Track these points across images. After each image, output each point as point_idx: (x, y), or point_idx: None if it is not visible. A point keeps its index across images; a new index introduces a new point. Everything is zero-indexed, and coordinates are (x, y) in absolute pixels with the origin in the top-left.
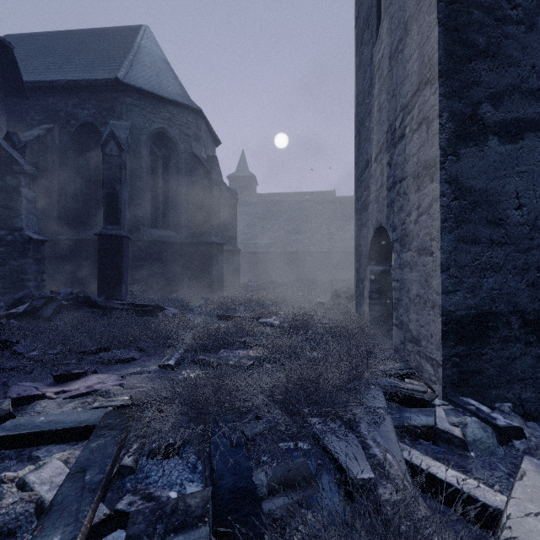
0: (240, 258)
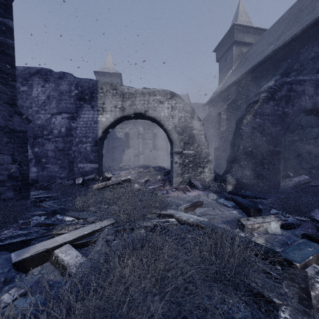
0: None
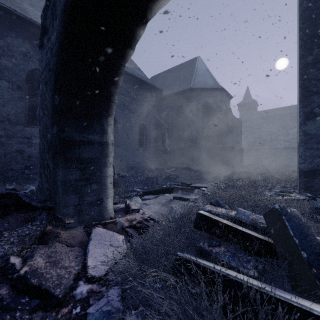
0: (245, 153)
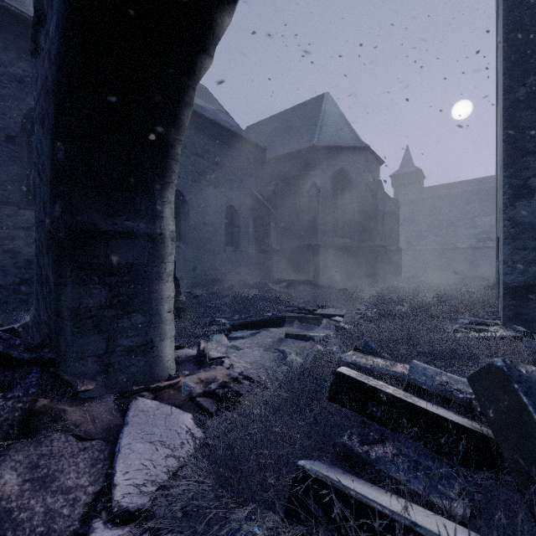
0: (403, 256)
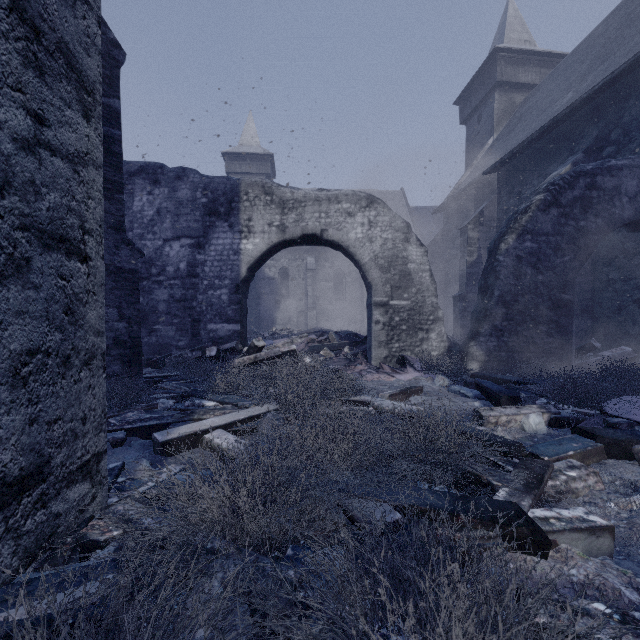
0: None
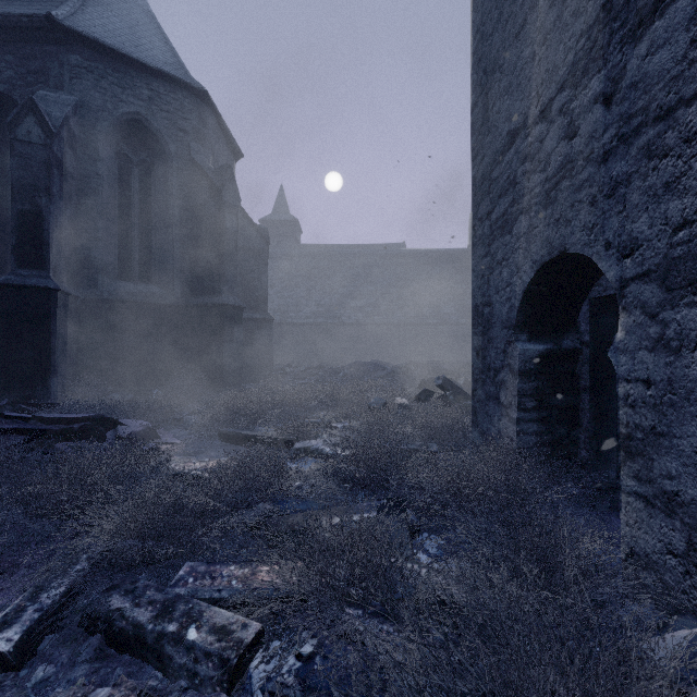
0: (276, 332)
